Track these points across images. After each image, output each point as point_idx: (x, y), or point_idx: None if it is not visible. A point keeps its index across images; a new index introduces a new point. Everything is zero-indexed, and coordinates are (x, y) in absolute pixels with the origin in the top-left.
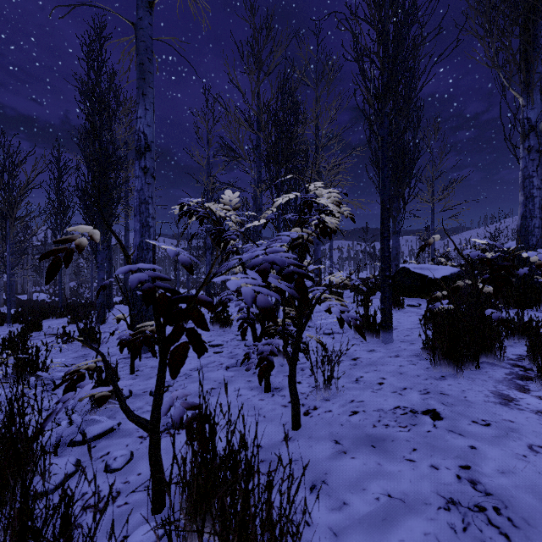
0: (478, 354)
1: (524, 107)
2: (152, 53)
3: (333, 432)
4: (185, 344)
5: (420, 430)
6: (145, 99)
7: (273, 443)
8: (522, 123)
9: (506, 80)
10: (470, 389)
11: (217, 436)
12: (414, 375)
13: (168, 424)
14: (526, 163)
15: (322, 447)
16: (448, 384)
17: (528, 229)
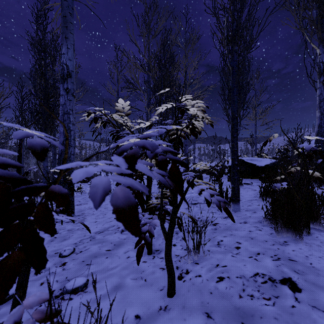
0: (309, 223)
1: (320, 55)
2: (73, 10)
3: (204, 301)
4: (18, 253)
5: (284, 304)
6: (67, 41)
7: (151, 313)
8: (318, 65)
9: (309, 37)
10: (311, 255)
11: (102, 303)
12: (263, 240)
13: (64, 289)
14: (321, 91)
15: (195, 322)
16: (292, 250)
17: (322, 134)
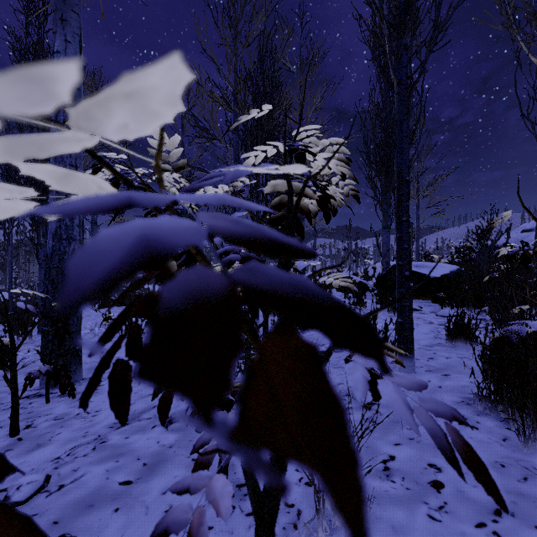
0: None
1: None
2: None
3: None
4: None
5: None
6: (65, 26)
7: None
8: None
9: (525, 43)
10: None
11: None
12: (493, 462)
13: None
14: None
15: None
16: None
17: None
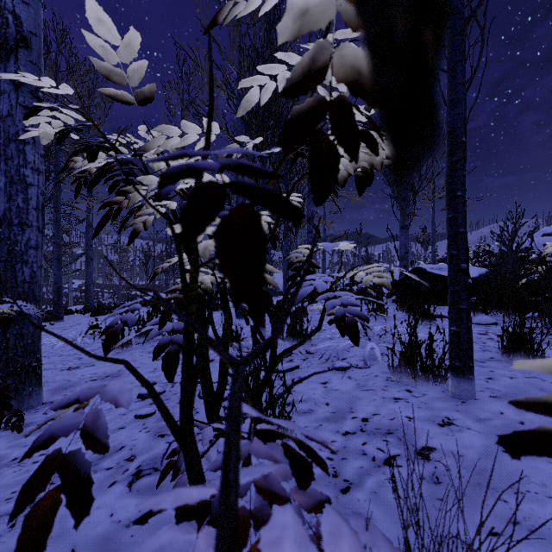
0: None
1: None
2: None
3: None
4: None
5: None
6: None
7: None
8: None
9: None
10: None
11: None
12: None
13: None
14: None
15: None
16: None
17: None
